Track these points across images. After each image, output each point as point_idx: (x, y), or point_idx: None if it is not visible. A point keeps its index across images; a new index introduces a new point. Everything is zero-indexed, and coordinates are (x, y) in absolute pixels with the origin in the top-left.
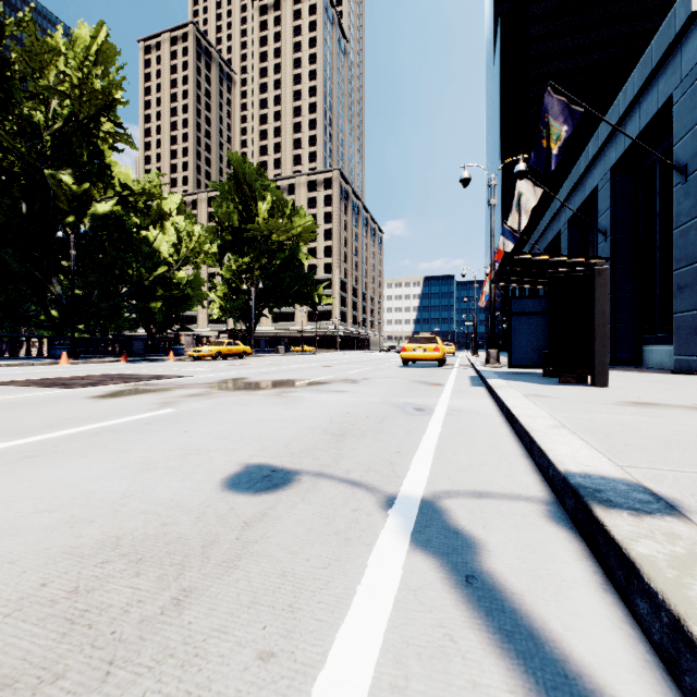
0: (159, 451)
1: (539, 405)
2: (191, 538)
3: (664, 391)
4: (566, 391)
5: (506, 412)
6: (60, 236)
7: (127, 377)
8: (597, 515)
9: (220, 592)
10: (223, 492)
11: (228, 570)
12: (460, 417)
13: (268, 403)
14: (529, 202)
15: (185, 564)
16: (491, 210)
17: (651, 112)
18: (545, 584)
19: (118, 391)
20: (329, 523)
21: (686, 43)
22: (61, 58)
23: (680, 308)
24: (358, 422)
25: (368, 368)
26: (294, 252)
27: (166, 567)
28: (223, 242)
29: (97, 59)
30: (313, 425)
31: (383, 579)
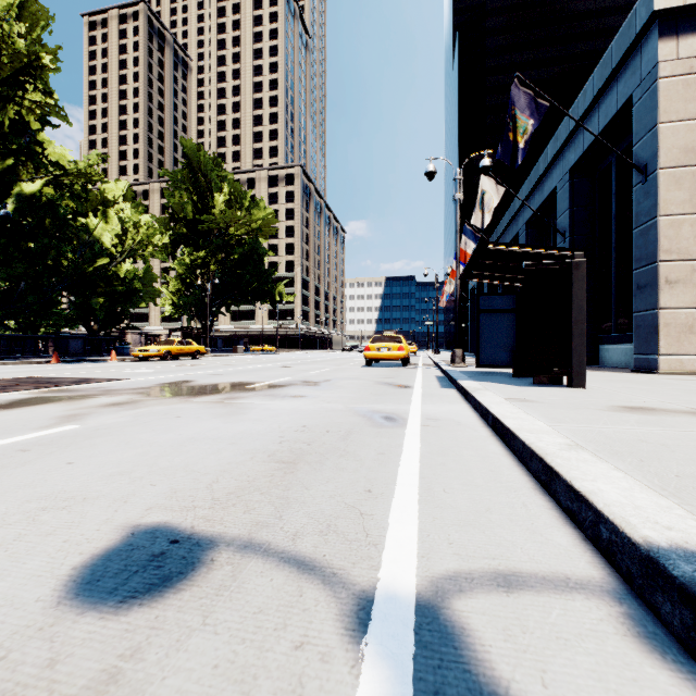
0: (2, 504)
1: (530, 413)
2: None
3: (645, 392)
4: (547, 394)
5: (494, 422)
6: None
7: (45, 381)
8: None
9: None
10: (58, 608)
11: None
12: (439, 429)
13: (206, 414)
14: (492, 200)
15: None
16: (457, 205)
17: (611, 113)
18: None
19: (17, 400)
20: None
21: (646, 43)
22: None
23: (640, 307)
24: (316, 439)
25: (330, 368)
26: (253, 247)
27: None
28: (176, 234)
29: (21, 17)
30: (256, 446)
31: None
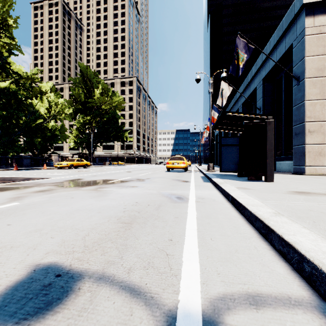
0: None
1: (250, 195)
2: None
3: (302, 184)
4: (256, 185)
5: (232, 200)
6: None
7: (8, 179)
8: None
9: None
10: None
11: None
12: (205, 203)
13: (87, 196)
14: (226, 93)
15: None
16: (210, 95)
17: (282, 52)
18: None
19: None
20: None
21: (299, 19)
22: None
23: (296, 144)
24: (142, 209)
25: (150, 172)
26: (113, 115)
27: None
28: (76, 108)
29: None
30: (111, 214)
31: None
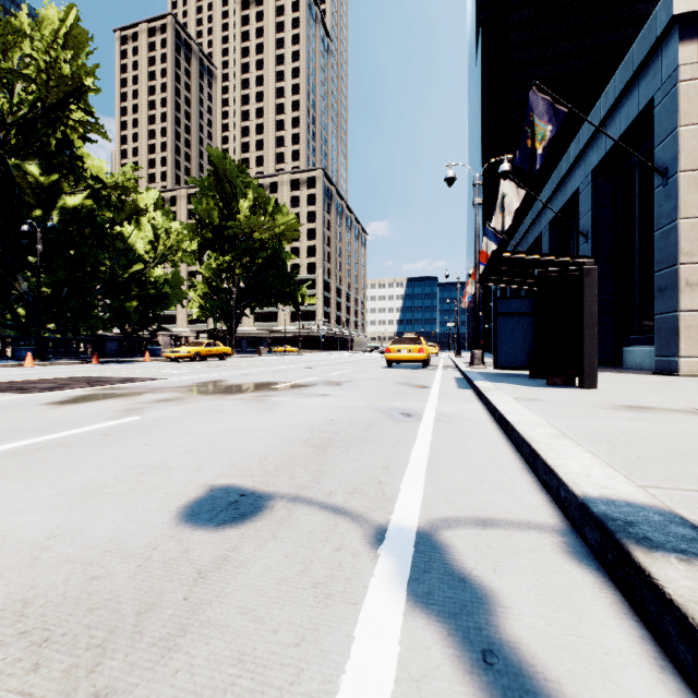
0: (110, 470)
1: (533, 410)
2: (124, 600)
3: (653, 393)
4: (556, 394)
5: (499, 418)
6: (25, 230)
7: (95, 380)
8: (639, 561)
9: (148, 697)
10: (178, 527)
11: (165, 653)
12: (450, 424)
13: (244, 409)
14: (513, 203)
15: (108, 646)
16: (476, 210)
17: (632, 115)
18: (584, 661)
19: (80, 396)
20: (305, 570)
21: (667, 46)
22: (26, 40)
23: (660, 310)
24: (342, 430)
25: (352, 369)
26: (277, 250)
27: (79, 653)
28: (203, 239)
29: (66, 43)
30: (292, 434)
31: (375, 663)
